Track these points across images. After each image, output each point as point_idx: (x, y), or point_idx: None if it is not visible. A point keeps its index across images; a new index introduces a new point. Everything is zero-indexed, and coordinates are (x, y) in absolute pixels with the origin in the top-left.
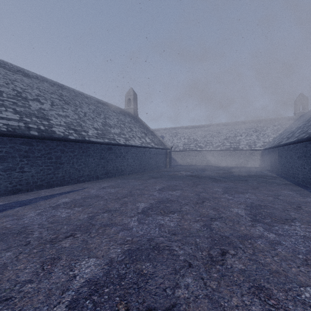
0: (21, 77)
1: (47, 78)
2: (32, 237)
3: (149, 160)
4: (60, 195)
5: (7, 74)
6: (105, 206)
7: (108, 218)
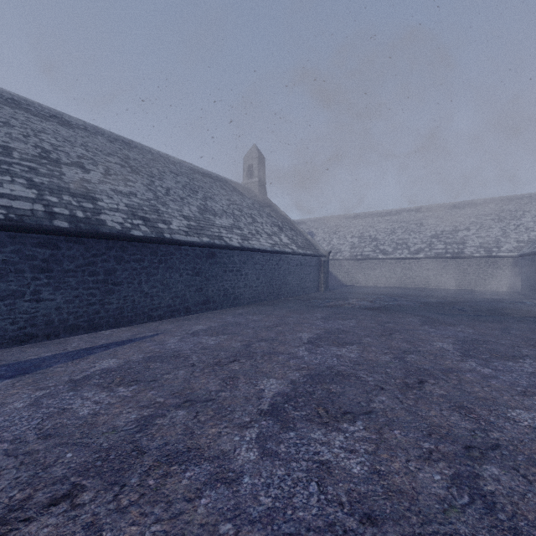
0: (55, 127)
1: (104, 130)
2: None
3: (287, 277)
4: (105, 350)
5: (29, 120)
6: (185, 386)
7: (183, 427)
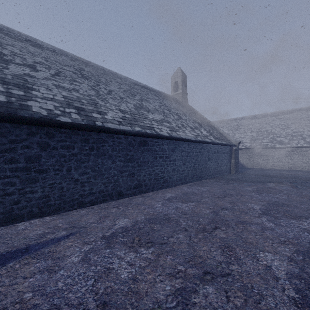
0: (26, 46)
1: (69, 53)
2: None
3: (207, 162)
4: None
5: (3, 38)
6: None
7: None
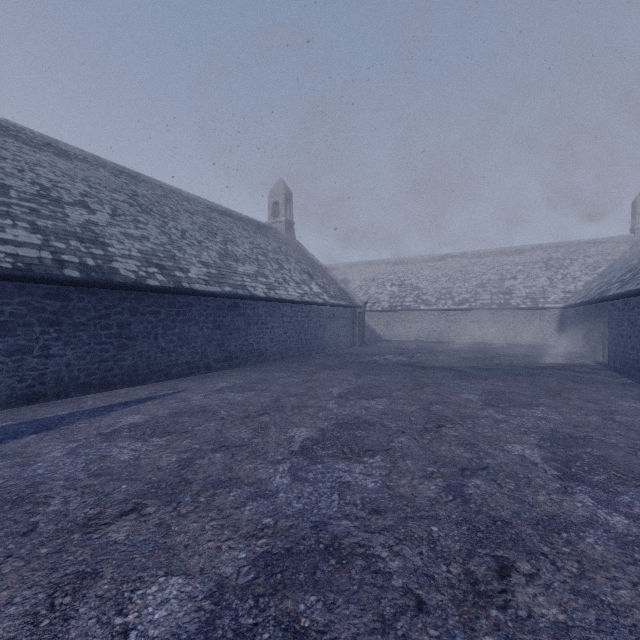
0: (51, 159)
1: (107, 161)
2: (44, 514)
3: (318, 331)
4: (126, 407)
5: (21, 151)
6: (218, 435)
7: (222, 465)
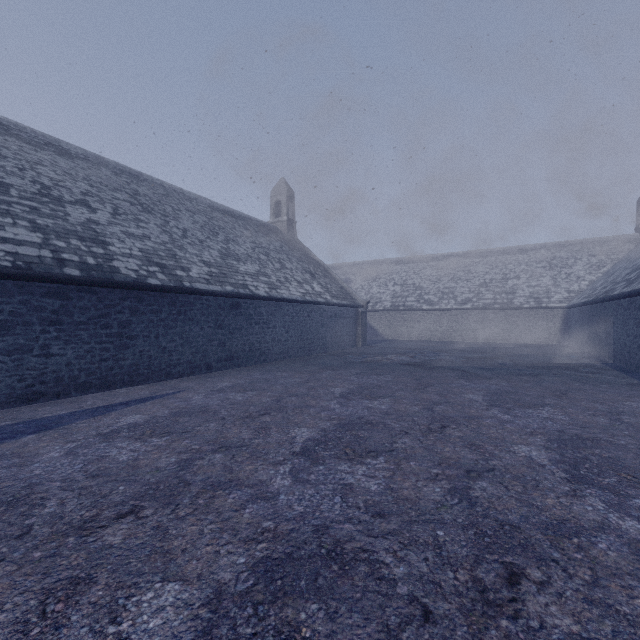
0: (53, 158)
1: (108, 160)
2: (39, 516)
3: (320, 330)
4: (126, 407)
5: (22, 149)
6: (219, 436)
7: (222, 466)
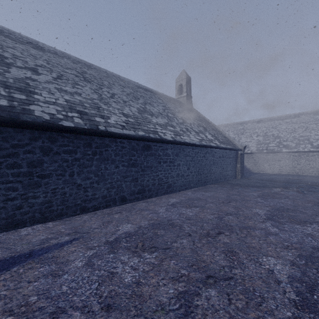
0: (27, 48)
1: (70, 55)
2: None
3: (212, 167)
4: None
5: (4, 41)
6: None
7: None
